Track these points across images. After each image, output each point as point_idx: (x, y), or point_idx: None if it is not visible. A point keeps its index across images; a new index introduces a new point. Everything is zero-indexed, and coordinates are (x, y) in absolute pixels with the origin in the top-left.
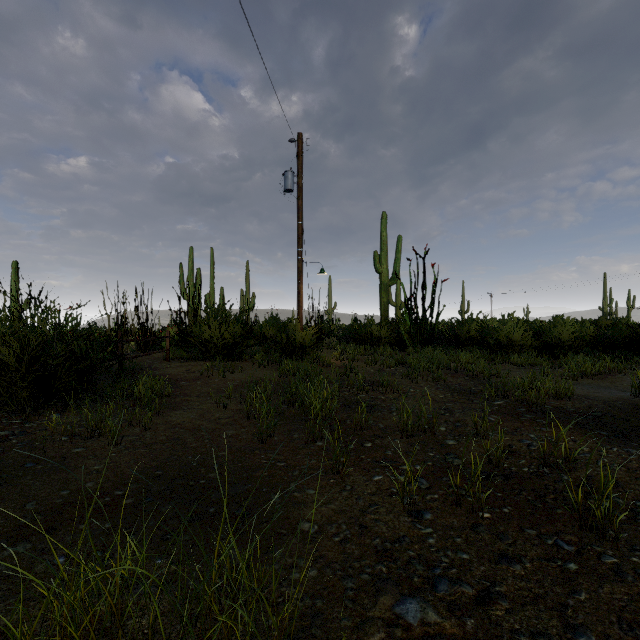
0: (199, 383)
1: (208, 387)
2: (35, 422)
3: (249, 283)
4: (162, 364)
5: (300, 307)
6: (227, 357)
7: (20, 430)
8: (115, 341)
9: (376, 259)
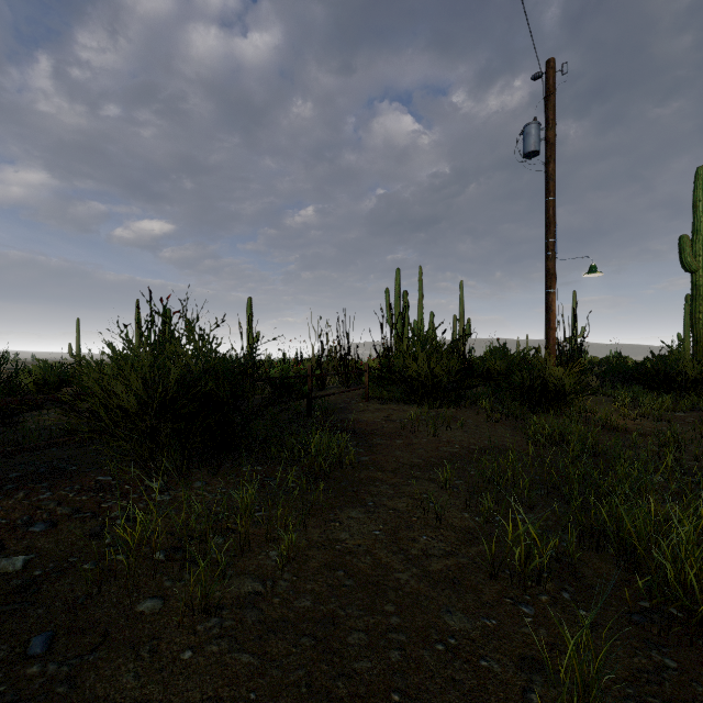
0: (398, 443)
1: (411, 453)
2: (170, 493)
3: (463, 307)
4: (359, 405)
5: (551, 330)
6: (439, 401)
7: (142, 508)
8: (303, 375)
9: (685, 248)
